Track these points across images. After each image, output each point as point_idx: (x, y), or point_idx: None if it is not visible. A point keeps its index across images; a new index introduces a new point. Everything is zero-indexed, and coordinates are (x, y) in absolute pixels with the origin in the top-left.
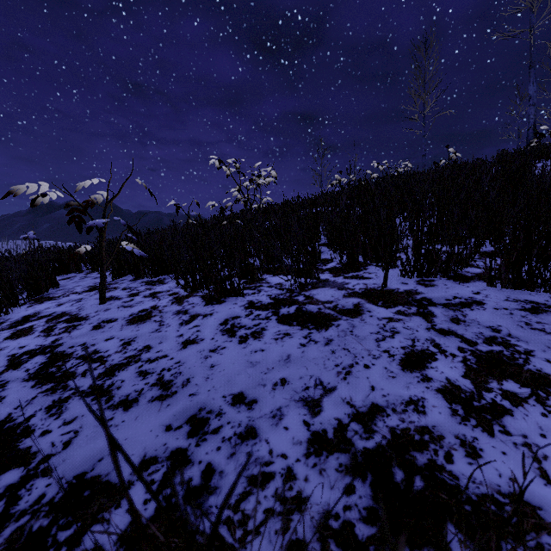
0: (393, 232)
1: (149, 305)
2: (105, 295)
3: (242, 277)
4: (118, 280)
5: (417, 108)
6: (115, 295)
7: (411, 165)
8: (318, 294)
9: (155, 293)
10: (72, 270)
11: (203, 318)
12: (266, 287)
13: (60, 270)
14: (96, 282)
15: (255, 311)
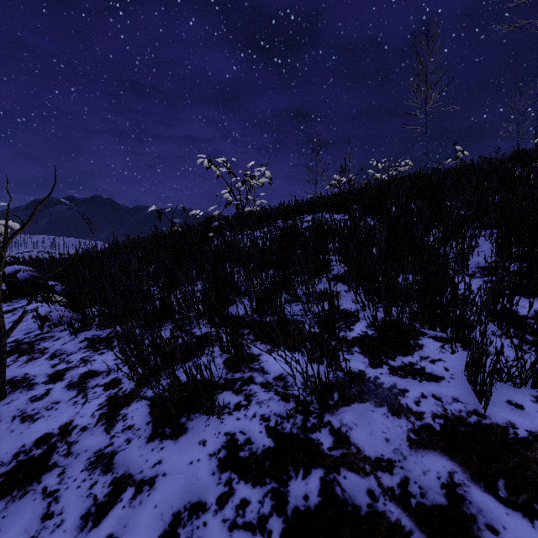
0: (468, 289)
1: (61, 419)
2: (3, 386)
3: (222, 350)
4: (57, 329)
5: (418, 103)
6: (31, 374)
7: (411, 163)
8: (356, 428)
9: (88, 375)
10: (27, 294)
11: (133, 497)
12: (260, 386)
13: (11, 295)
14: (30, 331)
15: (237, 482)
